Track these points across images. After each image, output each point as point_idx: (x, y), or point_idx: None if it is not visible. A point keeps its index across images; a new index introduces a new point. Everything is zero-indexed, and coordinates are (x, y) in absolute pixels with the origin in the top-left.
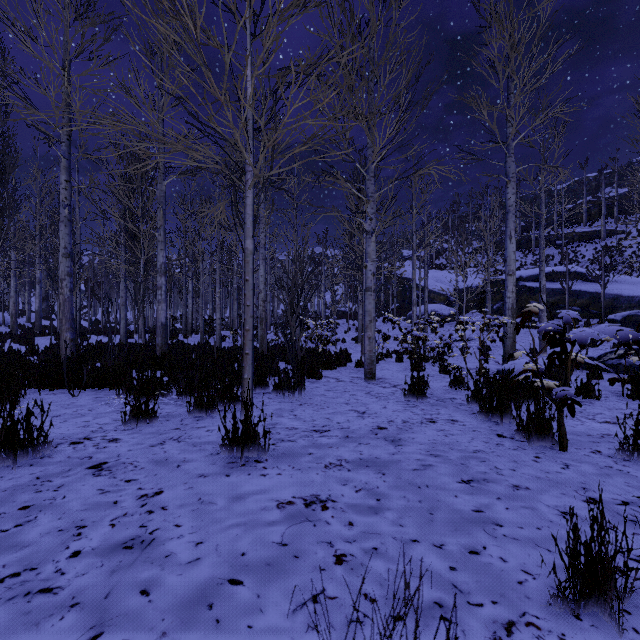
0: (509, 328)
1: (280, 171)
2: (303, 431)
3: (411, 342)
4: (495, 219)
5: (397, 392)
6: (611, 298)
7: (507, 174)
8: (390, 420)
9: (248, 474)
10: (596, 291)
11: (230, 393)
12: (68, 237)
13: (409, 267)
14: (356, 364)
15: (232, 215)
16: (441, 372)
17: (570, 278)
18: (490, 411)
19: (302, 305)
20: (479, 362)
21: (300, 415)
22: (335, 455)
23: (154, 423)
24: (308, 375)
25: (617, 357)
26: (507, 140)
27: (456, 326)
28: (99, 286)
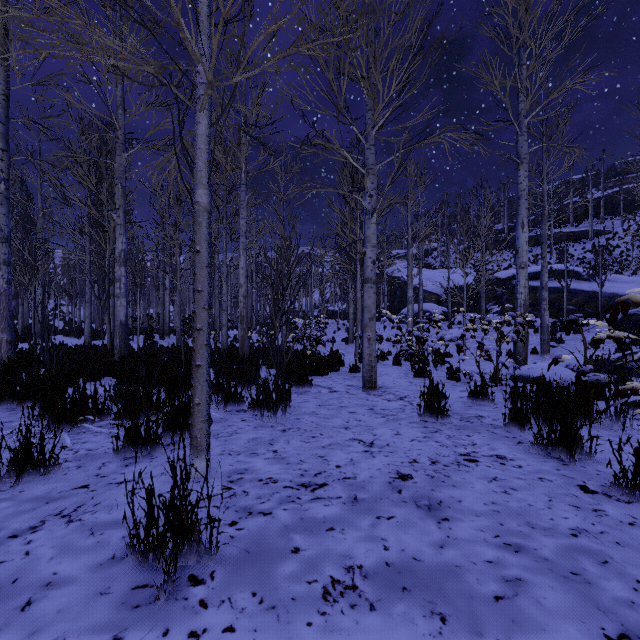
0: (521, 327)
1: (248, 74)
2: (285, 487)
3: (411, 343)
4: (490, 214)
5: (407, 407)
6: (607, 297)
7: (519, 155)
8: (412, 459)
9: (163, 632)
10: (592, 290)
11: (184, 418)
12: (5, 218)
13: (398, 266)
14: (350, 369)
15: (175, 151)
16: (449, 378)
17: (568, 276)
18: (550, 443)
19: (288, 300)
20: (496, 367)
21: (282, 451)
22: (340, 553)
23: (53, 474)
24: (295, 384)
25: (638, 359)
26: (519, 117)
27: (449, 326)
28: (71, 283)
